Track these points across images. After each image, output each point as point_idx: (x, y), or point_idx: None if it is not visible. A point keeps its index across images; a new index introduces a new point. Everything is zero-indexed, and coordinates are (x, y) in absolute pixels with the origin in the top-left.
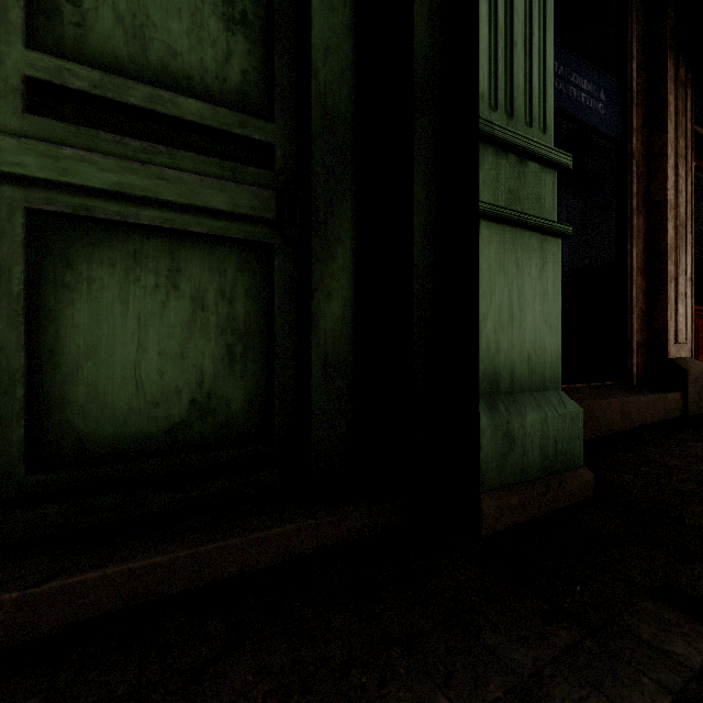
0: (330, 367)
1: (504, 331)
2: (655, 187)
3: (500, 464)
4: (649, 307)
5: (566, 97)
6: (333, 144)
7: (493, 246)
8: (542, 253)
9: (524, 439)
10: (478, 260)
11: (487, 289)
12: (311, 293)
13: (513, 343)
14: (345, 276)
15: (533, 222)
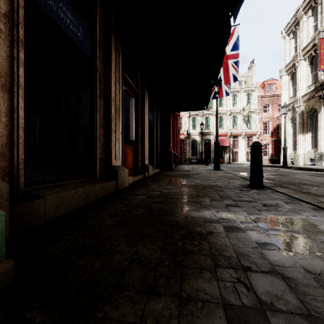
0: None
1: None
2: (108, 89)
3: None
4: (106, 142)
5: (55, 12)
6: None
7: None
8: None
9: None
10: None
11: None
12: None
13: None
14: None
15: None
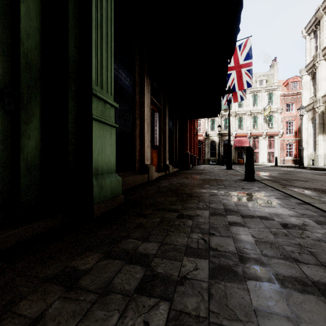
0: (29, 167)
1: (100, 155)
2: (142, 112)
3: (99, 195)
4: (141, 148)
5: (118, 77)
6: (31, 75)
7: (97, 129)
8: (111, 132)
9: (106, 188)
10: (92, 133)
11: (95, 142)
12: (20, 136)
13: (102, 159)
14: (37, 130)
15: (108, 123)
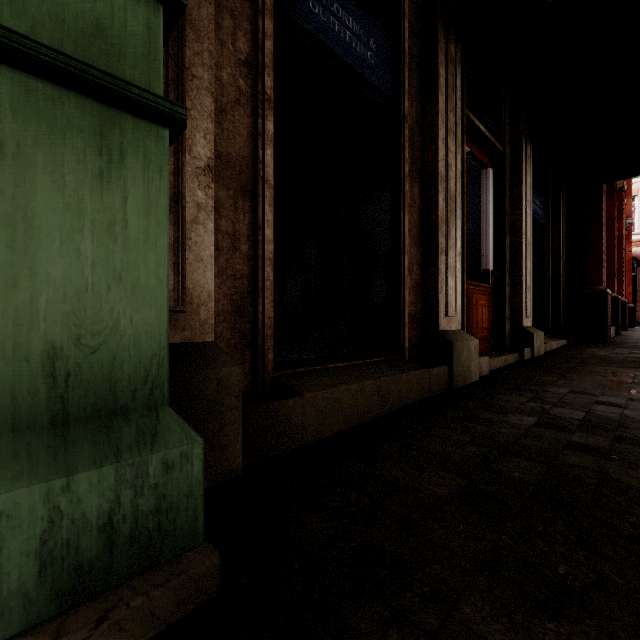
0: None
1: None
2: (428, 157)
3: None
4: (424, 278)
5: (325, 26)
6: None
7: None
8: (105, 141)
9: None
10: None
11: None
12: None
13: None
14: None
15: (42, 57)
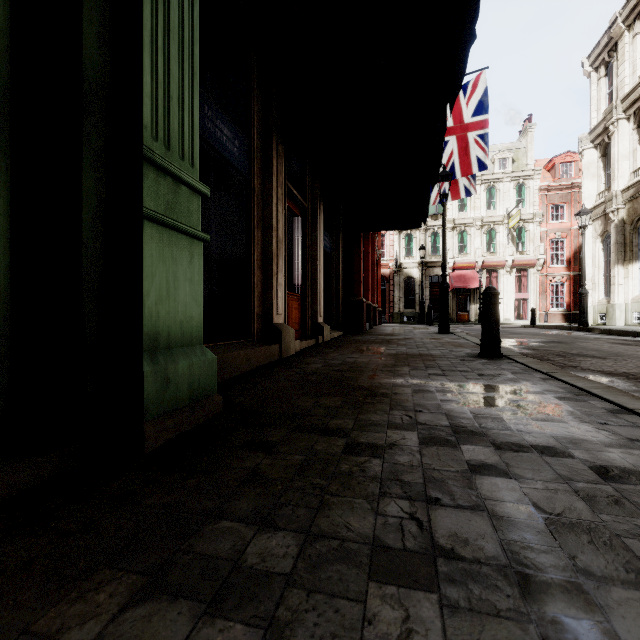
0: None
1: (163, 303)
2: (267, 214)
3: (160, 399)
4: (264, 290)
5: (213, 134)
6: None
7: (155, 241)
8: (191, 250)
9: (177, 380)
10: (143, 250)
11: (150, 272)
12: None
13: (170, 312)
14: None
15: (184, 229)
